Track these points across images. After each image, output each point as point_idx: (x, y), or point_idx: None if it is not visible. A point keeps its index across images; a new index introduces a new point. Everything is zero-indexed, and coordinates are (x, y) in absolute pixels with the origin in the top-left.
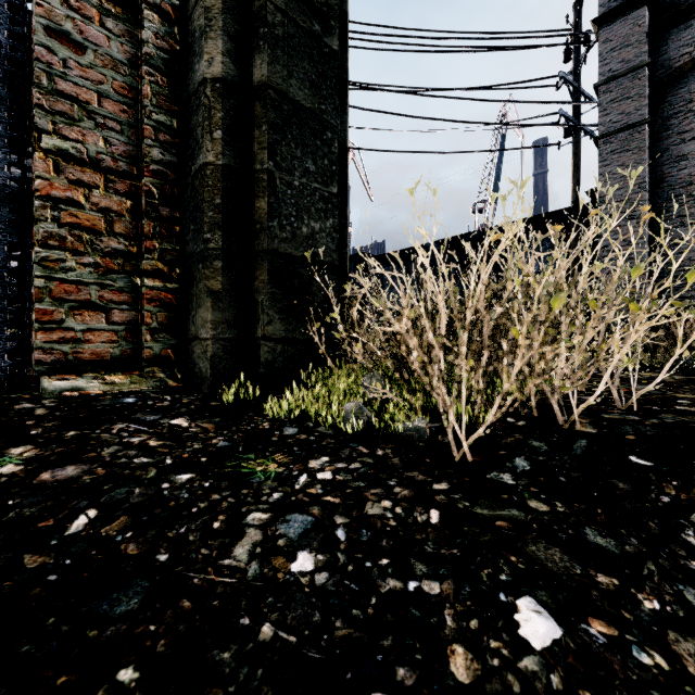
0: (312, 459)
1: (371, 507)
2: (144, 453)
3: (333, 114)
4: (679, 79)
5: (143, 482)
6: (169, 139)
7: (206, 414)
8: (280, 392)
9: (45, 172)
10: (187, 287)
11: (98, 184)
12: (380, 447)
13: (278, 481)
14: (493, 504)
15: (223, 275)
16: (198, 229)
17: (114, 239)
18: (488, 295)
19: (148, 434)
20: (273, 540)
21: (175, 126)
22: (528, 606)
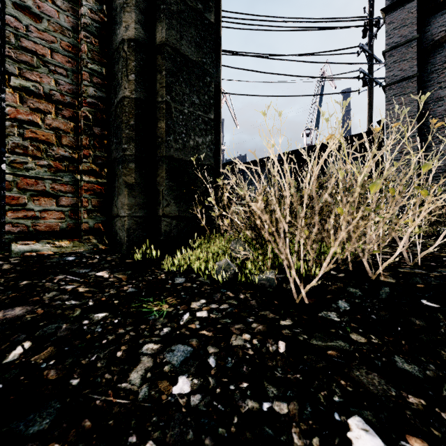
0: (193, 301)
1: (235, 339)
2: (74, 297)
3: (211, 65)
4: (438, 48)
5: (70, 319)
6: (100, 81)
7: (122, 268)
8: (175, 253)
9: (13, 102)
10: (112, 181)
11: (50, 111)
12: (242, 292)
13: (168, 318)
14: (325, 336)
15: (135, 173)
16: (118, 142)
17: (62, 148)
18: (317, 186)
19: (79, 283)
20: (160, 366)
21: (104, 72)
22: (357, 425)
